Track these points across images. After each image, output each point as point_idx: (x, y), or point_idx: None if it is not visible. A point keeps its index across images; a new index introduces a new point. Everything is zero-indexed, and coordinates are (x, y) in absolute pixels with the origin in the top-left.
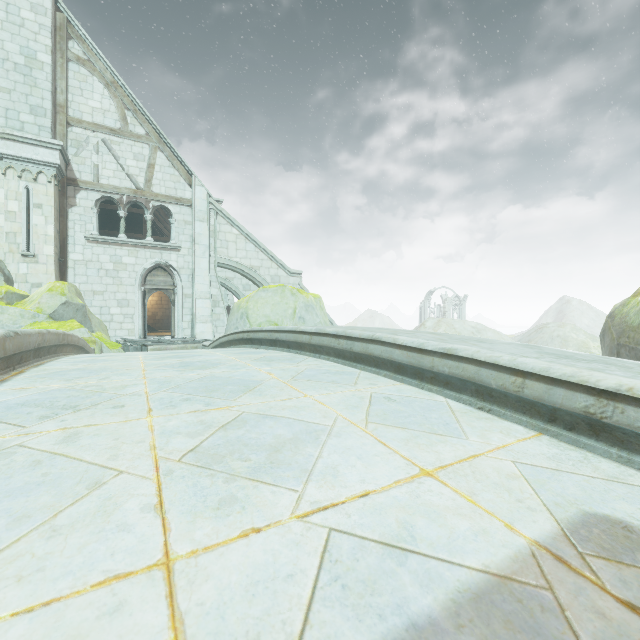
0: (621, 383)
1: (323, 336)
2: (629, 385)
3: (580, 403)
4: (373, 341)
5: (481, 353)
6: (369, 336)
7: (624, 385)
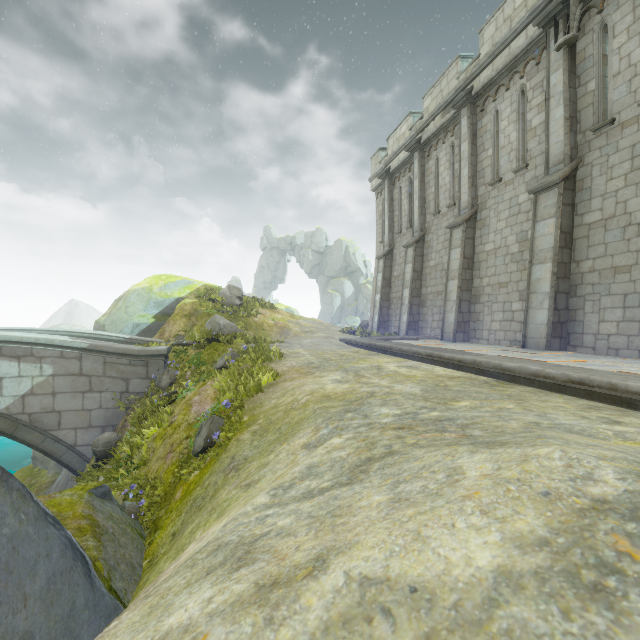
0: (92, 332)
1: (14, 330)
2: (92, 332)
3: (87, 335)
4: (41, 330)
5: (72, 330)
6: (39, 329)
7: (92, 332)
